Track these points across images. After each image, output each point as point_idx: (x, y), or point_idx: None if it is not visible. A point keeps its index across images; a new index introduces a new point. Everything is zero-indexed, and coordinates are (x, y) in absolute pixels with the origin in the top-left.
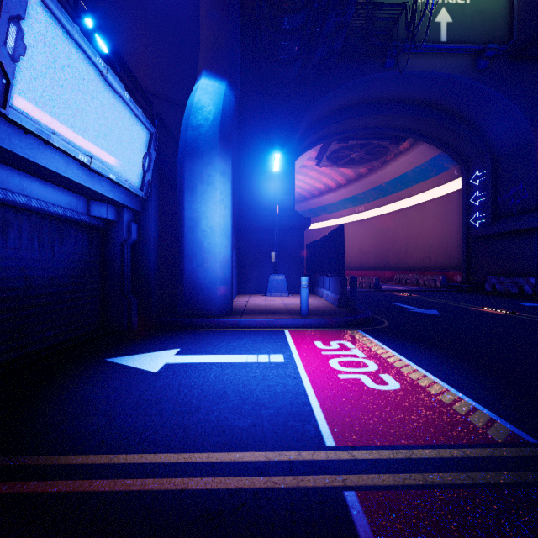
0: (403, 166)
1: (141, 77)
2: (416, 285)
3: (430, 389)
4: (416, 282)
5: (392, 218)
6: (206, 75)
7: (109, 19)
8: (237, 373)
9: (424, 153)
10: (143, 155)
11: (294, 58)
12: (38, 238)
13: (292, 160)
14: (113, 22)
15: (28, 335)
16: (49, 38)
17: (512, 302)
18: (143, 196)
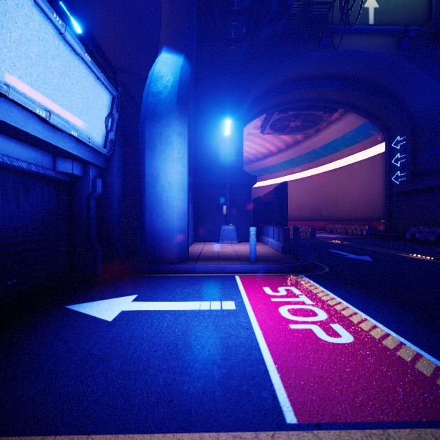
0: (334, 133)
1: (111, 55)
2: (345, 233)
3: (385, 343)
4: (345, 231)
5: (324, 178)
6: (166, 50)
7: (84, 5)
8: (190, 323)
9: (352, 122)
10: (106, 116)
11: (243, 37)
12: (1, 190)
13: (241, 127)
14: (87, 7)
15: None
16: None
17: (432, 248)
18: (106, 153)
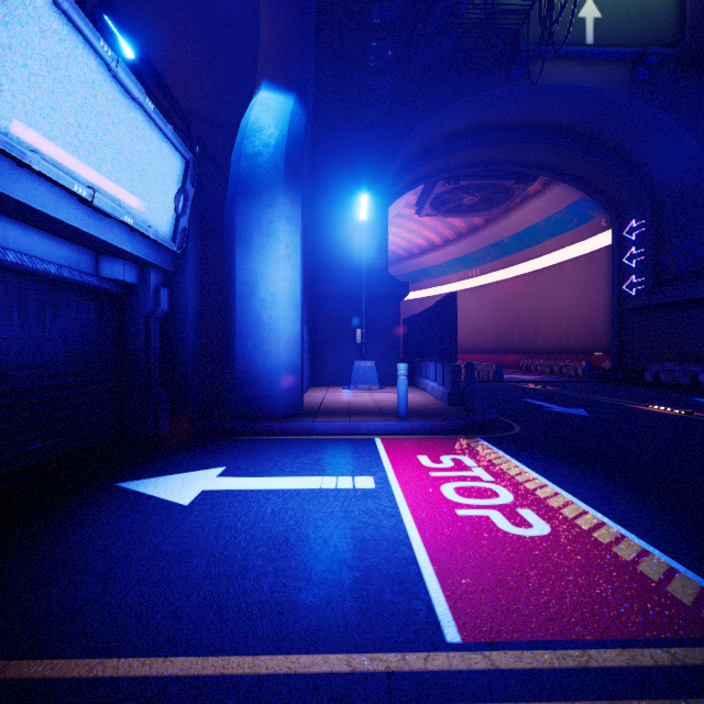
0: (532, 215)
1: (180, 93)
2: (550, 374)
3: (598, 535)
4: (550, 370)
5: (517, 285)
6: (267, 86)
7: (137, 14)
8: (306, 507)
9: (560, 197)
10: (175, 192)
11: (387, 65)
12: (18, 308)
13: (385, 206)
14: (143, 18)
15: (2, 450)
16: (21, 4)
17: (684, 397)
18: (176, 250)
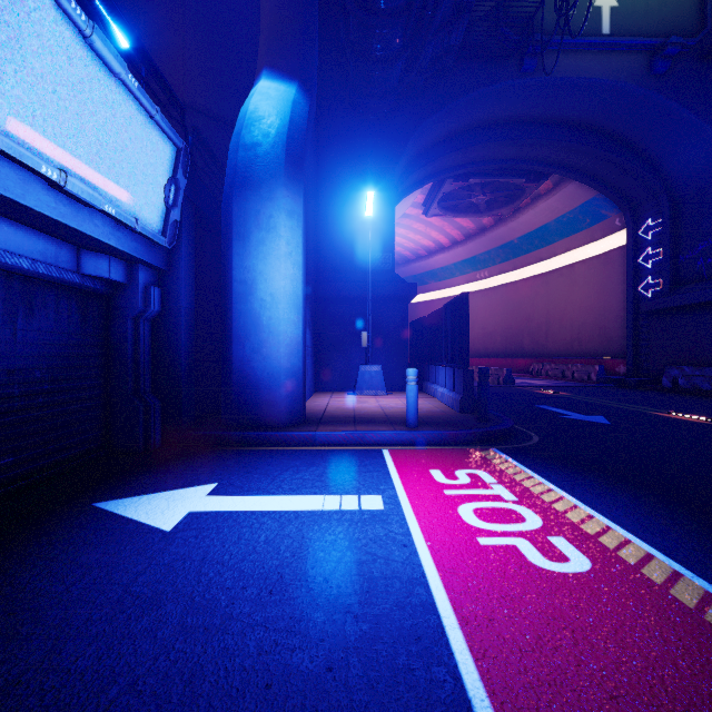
0: (543, 215)
1: (178, 85)
2: (562, 378)
3: (648, 572)
4: (561, 375)
5: (526, 287)
6: (267, 75)
7: (133, 3)
8: (305, 534)
9: (573, 196)
10: (165, 182)
11: (395, 55)
12: None
13: (392, 204)
14: (139, 7)
15: None
16: None
17: (707, 403)
18: (166, 245)
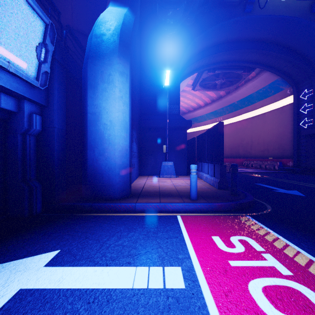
0: (250, 89)
1: (69, 19)
2: (260, 168)
3: None
4: (259, 166)
5: (241, 125)
6: (112, 4)
7: None
8: None
9: (265, 79)
10: (37, 45)
11: None
12: None
13: (178, 80)
14: None
15: None
16: None
17: None
18: (39, 86)
